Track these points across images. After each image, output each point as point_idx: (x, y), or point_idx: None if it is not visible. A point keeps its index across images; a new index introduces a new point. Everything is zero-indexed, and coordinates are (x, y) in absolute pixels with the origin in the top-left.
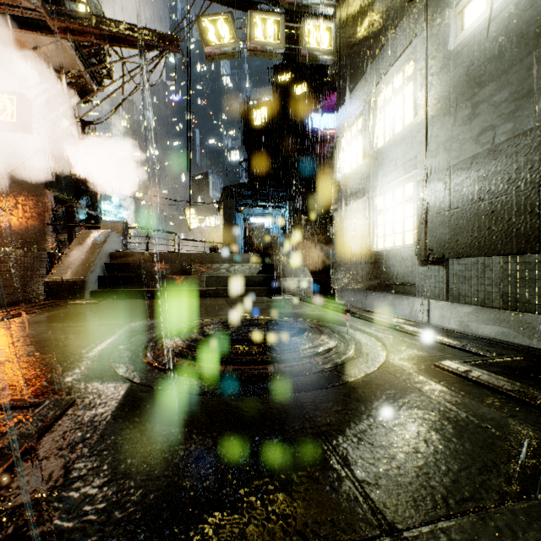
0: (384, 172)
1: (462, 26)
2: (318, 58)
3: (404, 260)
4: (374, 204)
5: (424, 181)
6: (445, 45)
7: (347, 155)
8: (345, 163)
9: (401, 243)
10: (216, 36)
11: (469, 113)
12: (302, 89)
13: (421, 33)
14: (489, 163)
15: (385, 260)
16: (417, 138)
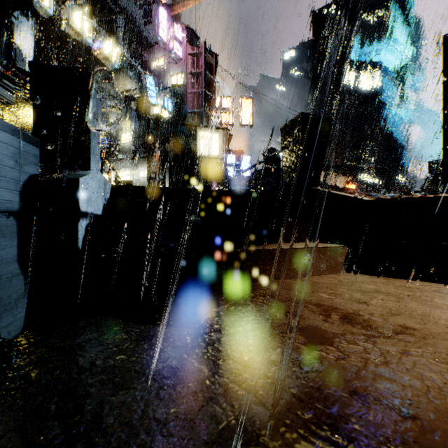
0: None
1: (140, 175)
2: None
3: None
4: None
5: None
6: (137, 176)
7: None
8: None
9: None
10: None
11: None
12: None
13: (132, 169)
14: None
15: None
16: None
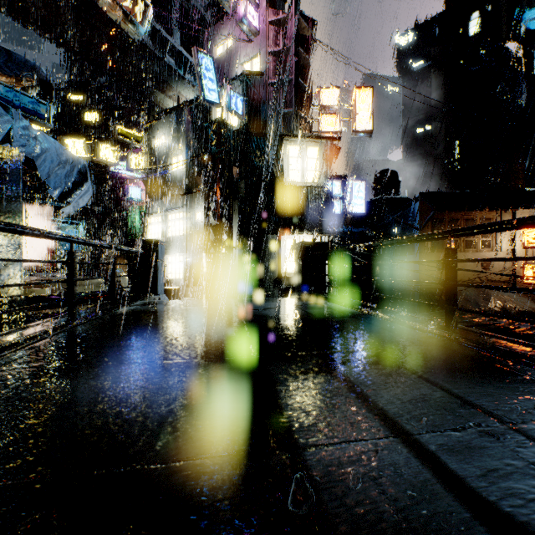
0: (172, 248)
1: (196, 218)
2: (135, 172)
3: (180, 284)
4: (168, 259)
5: (186, 259)
6: (192, 220)
7: (153, 229)
8: (151, 232)
9: (179, 277)
10: (75, 151)
11: (198, 245)
12: (90, 116)
13: (185, 209)
14: (201, 262)
15: (173, 283)
16: (184, 243)
